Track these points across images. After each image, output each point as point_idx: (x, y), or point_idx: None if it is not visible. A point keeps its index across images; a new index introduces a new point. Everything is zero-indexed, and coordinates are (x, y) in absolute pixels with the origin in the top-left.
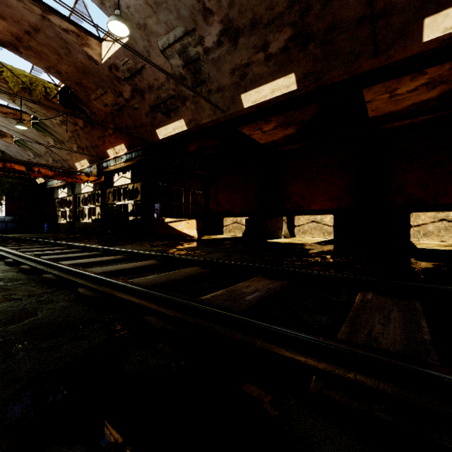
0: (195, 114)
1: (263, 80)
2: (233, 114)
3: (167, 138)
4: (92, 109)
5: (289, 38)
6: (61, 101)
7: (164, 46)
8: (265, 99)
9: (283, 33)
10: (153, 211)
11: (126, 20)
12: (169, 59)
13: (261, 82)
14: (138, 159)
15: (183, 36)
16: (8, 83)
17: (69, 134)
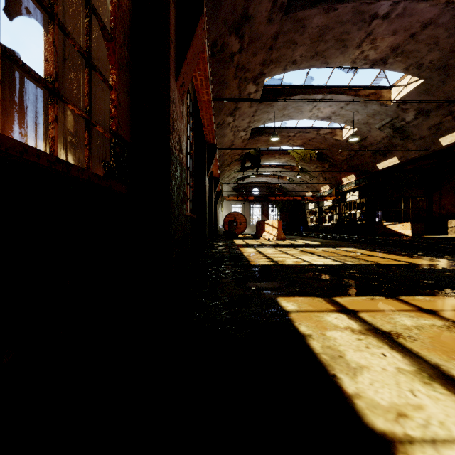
0: (405, 153)
1: (454, 129)
2: (435, 150)
3: (385, 168)
4: (334, 159)
5: None
6: (317, 159)
7: (379, 126)
8: None
9: None
10: (375, 217)
11: (357, 124)
12: (383, 130)
13: (453, 130)
14: (364, 184)
15: (390, 121)
16: (294, 158)
17: (319, 172)
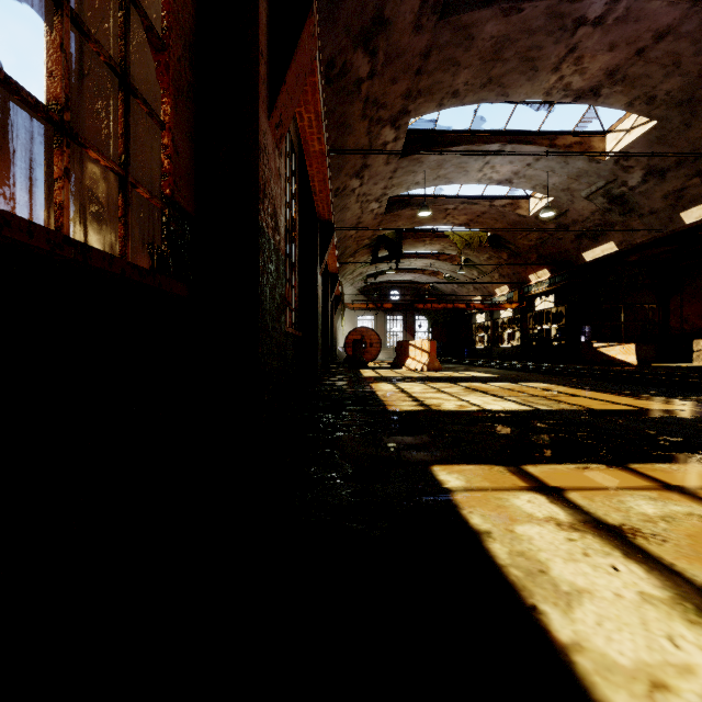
0: (626, 236)
1: None
2: (674, 230)
3: (595, 259)
4: (517, 245)
5: None
6: (490, 245)
7: (586, 195)
8: None
9: None
10: (580, 335)
11: (552, 190)
12: (593, 201)
13: None
14: (562, 284)
15: (604, 185)
16: (455, 243)
17: (492, 266)
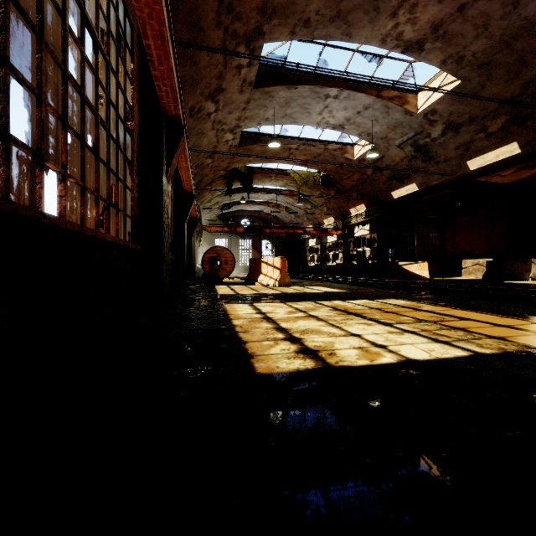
0: (425, 179)
1: (486, 150)
2: (460, 175)
3: (401, 197)
4: (342, 184)
5: (505, 121)
6: (322, 183)
7: (399, 143)
8: (490, 162)
9: (499, 119)
10: (388, 256)
11: (374, 138)
12: (403, 149)
13: (485, 151)
14: (376, 216)
15: (413, 136)
16: (295, 180)
17: (323, 201)
